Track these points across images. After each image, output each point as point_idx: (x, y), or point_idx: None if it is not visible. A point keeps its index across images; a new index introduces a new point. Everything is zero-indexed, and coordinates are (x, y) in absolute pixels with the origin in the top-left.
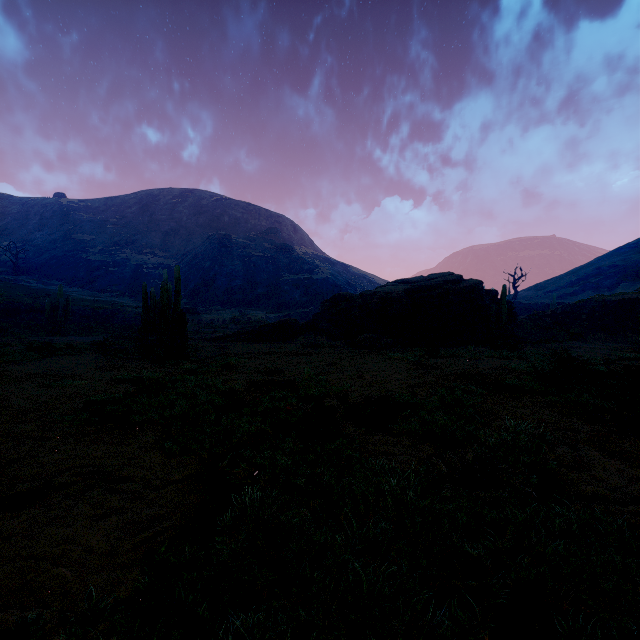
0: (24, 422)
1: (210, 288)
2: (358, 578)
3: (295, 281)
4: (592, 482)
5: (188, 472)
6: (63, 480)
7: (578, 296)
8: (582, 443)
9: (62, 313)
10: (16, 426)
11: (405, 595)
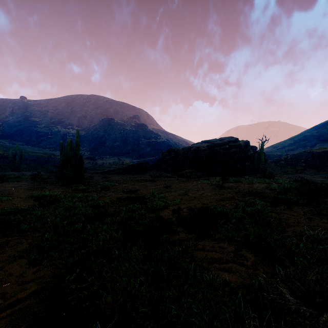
0: None
1: (102, 146)
2: None
3: (148, 143)
4: None
5: (35, 288)
6: None
7: (295, 151)
8: None
9: (18, 158)
10: None
11: None
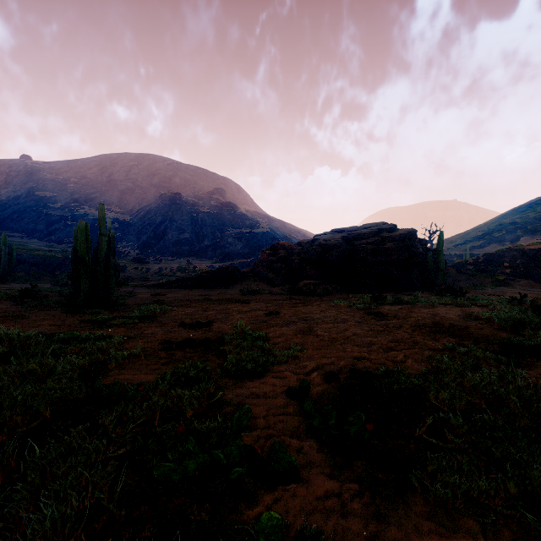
0: None
1: (161, 240)
2: None
3: (238, 234)
4: None
5: None
6: None
7: (484, 248)
8: None
9: (5, 261)
10: None
11: None
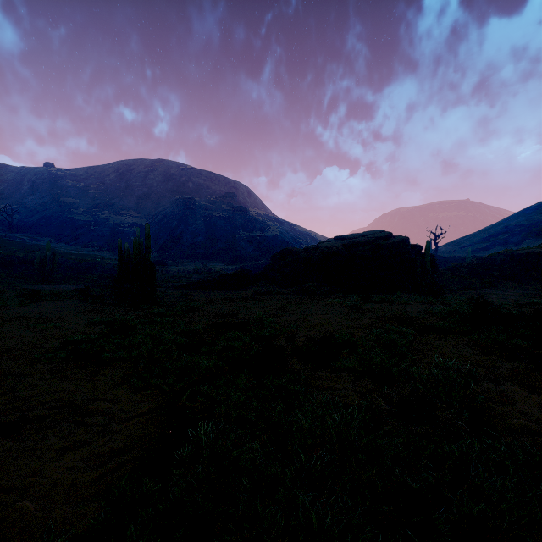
0: (8, 360)
1: (177, 244)
2: (306, 513)
3: (249, 238)
4: (517, 415)
5: (151, 406)
6: (37, 414)
7: (489, 250)
8: (504, 379)
9: (50, 265)
10: (0, 363)
11: (352, 532)
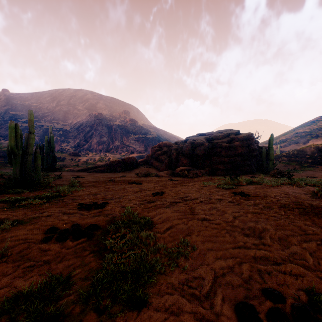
0: None
1: (89, 142)
2: None
3: (137, 138)
4: None
5: None
6: None
7: (287, 147)
8: None
9: None
10: None
11: None
